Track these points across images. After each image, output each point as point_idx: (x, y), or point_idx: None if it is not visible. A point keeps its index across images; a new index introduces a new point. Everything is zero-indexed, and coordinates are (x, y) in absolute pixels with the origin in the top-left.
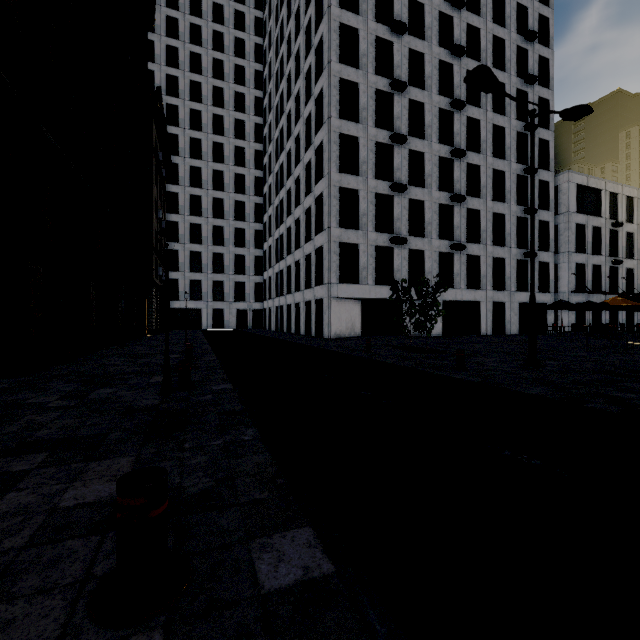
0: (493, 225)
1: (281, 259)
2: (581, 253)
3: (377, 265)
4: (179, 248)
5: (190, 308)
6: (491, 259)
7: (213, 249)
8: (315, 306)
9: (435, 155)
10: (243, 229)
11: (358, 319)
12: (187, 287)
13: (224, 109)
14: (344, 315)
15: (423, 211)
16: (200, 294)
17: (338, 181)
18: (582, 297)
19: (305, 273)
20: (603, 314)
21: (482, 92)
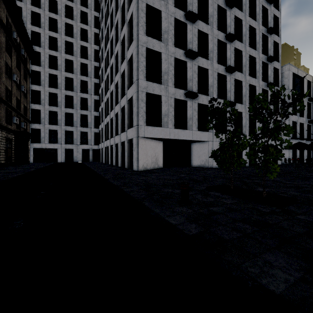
0: (249, 93)
1: (108, 115)
2: (295, 115)
3: (175, 113)
4: (41, 108)
5: (49, 148)
6: (248, 115)
7: (65, 110)
8: (127, 145)
9: (215, 37)
10: (86, 98)
11: (160, 155)
12: (47, 134)
13: (73, 20)
14: (150, 152)
15: (207, 77)
16: (56, 139)
17: (145, 42)
18: (295, 142)
19: (121, 121)
20: (304, 152)
21: (243, 1)
